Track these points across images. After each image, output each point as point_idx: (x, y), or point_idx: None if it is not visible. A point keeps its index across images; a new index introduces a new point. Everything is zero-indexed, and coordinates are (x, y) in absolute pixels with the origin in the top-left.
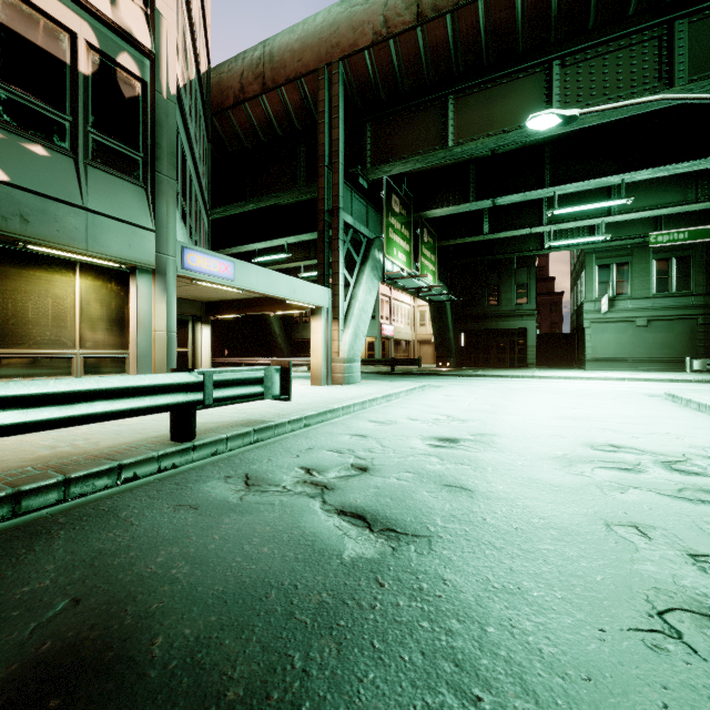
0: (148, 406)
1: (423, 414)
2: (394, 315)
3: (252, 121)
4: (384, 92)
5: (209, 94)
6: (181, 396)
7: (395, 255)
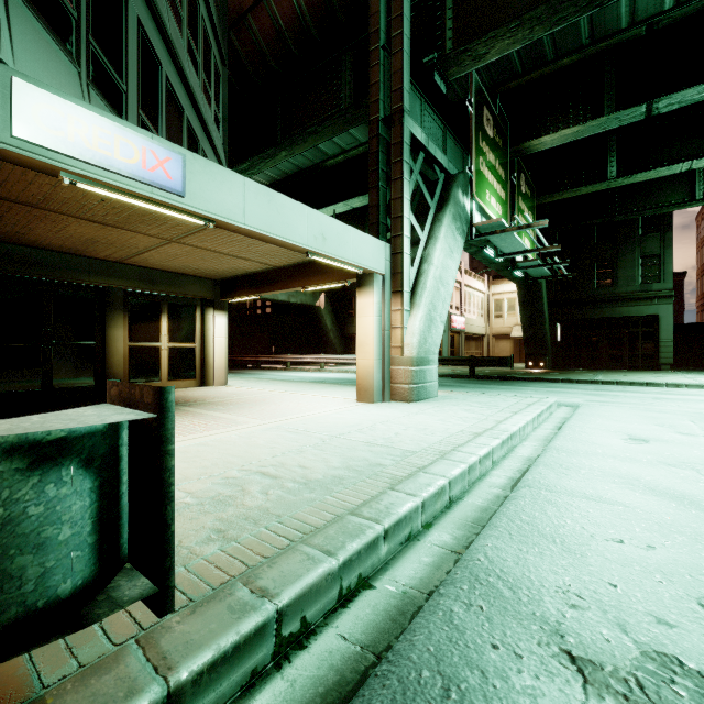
0: None
1: None
2: (465, 304)
3: (278, 25)
4: None
5: (224, 1)
6: None
7: (487, 201)
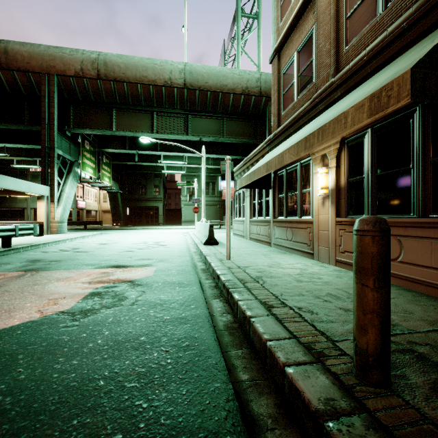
0: (1, 235)
1: (98, 240)
2: (86, 195)
3: None
4: (81, 97)
5: None
6: (9, 233)
7: (87, 170)
